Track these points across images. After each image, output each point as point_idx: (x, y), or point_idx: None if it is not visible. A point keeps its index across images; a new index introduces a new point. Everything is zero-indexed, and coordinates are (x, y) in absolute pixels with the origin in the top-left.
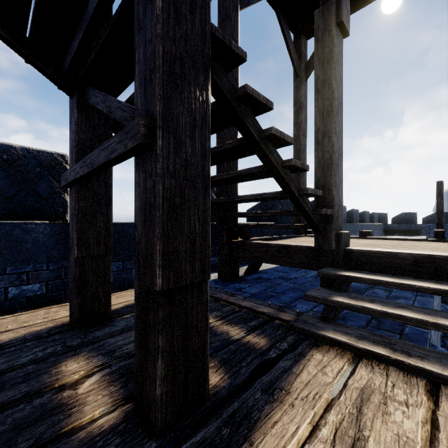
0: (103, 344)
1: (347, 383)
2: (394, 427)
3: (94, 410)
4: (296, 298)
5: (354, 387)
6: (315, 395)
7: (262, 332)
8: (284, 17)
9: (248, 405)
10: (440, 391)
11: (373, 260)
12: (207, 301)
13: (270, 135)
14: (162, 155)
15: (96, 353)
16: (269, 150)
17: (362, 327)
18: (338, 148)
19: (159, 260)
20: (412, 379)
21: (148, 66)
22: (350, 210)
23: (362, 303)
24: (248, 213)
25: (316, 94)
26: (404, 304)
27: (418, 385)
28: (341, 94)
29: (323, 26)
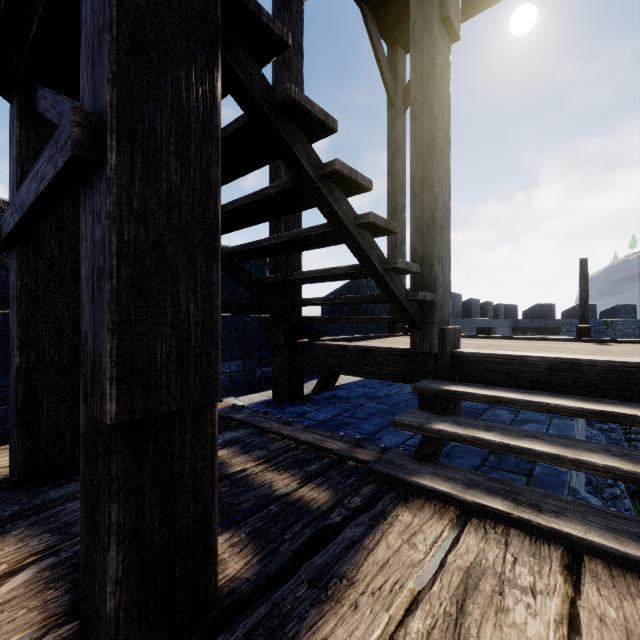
0: (58, 512)
1: (446, 560)
2: (513, 634)
3: (3, 639)
4: (384, 426)
5: (456, 567)
6: (394, 584)
7: (326, 480)
8: (373, 18)
9: (283, 611)
10: (583, 566)
11: (492, 368)
12: (214, 438)
13: (334, 172)
14: (116, 180)
15: (39, 530)
16: (335, 198)
17: (476, 467)
18: (443, 204)
19: (110, 368)
20: (543, 547)
21: (97, 23)
22: (467, 300)
23: (475, 432)
24: (313, 300)
25: (412, 122)
26: (533, 432)
27: (552, 557)
28: (447, 125)
29: (422, 22)
